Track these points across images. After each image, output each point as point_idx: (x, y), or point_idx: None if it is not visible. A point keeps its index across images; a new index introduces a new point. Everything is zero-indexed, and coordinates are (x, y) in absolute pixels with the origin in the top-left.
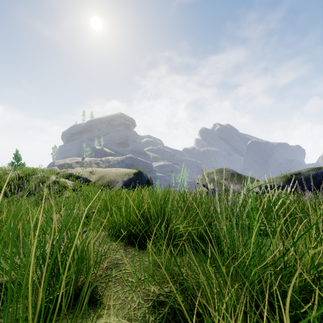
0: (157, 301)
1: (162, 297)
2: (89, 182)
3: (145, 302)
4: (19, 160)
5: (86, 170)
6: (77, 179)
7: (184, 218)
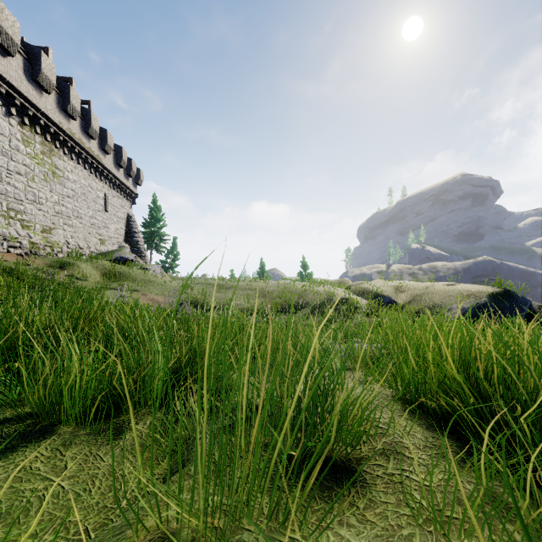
0: None
1: None
2: (394, 304)
3: None
4: (308, 268)
5: (389, 285)
6: (375, 298)
7: None
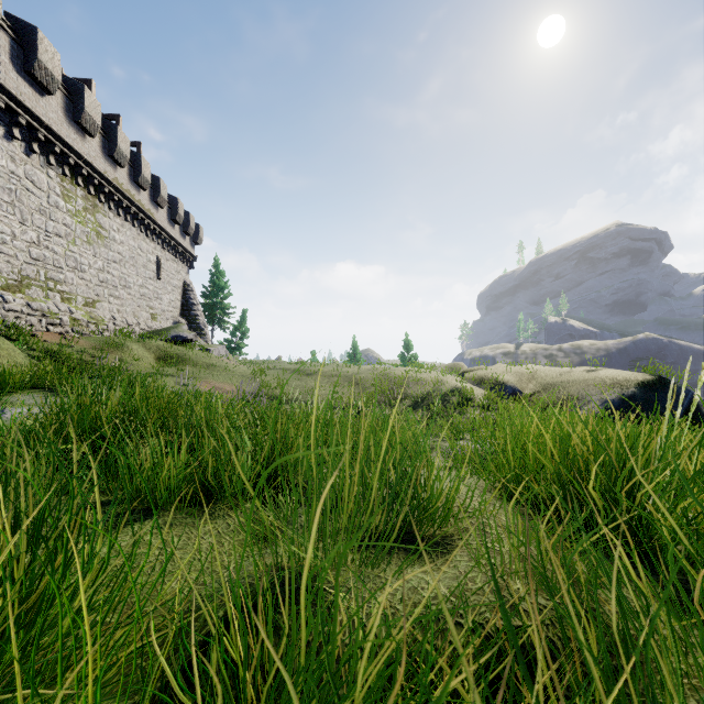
0: (513, 604)
1: (525, 605)
2: (518, 396)
3: (491, 593)
4: (411, 349)
5: (513, 371)
6: (495, 388)
7: (675, 498)
